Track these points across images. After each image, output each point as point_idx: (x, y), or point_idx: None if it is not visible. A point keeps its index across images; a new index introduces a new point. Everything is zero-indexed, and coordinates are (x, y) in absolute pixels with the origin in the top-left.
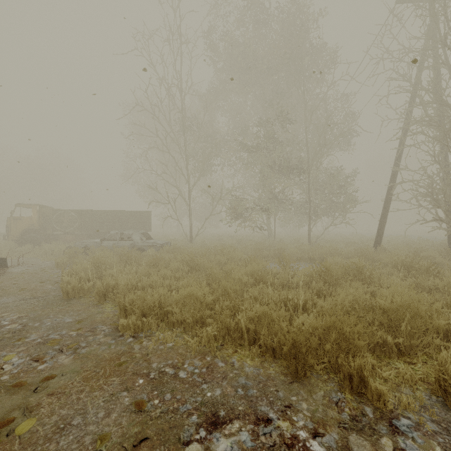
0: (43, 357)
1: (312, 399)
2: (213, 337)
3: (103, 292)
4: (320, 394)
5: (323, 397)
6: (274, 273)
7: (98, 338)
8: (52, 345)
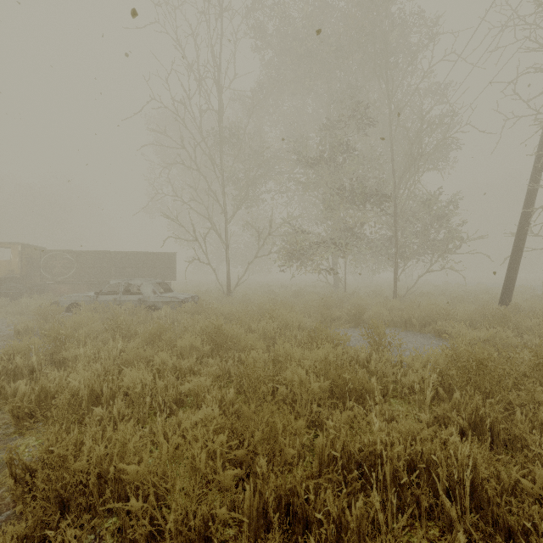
0: None
1: None
2: None
3: (27, 408)
4: None
5: None
6: (362, 359)
7: None
8: None
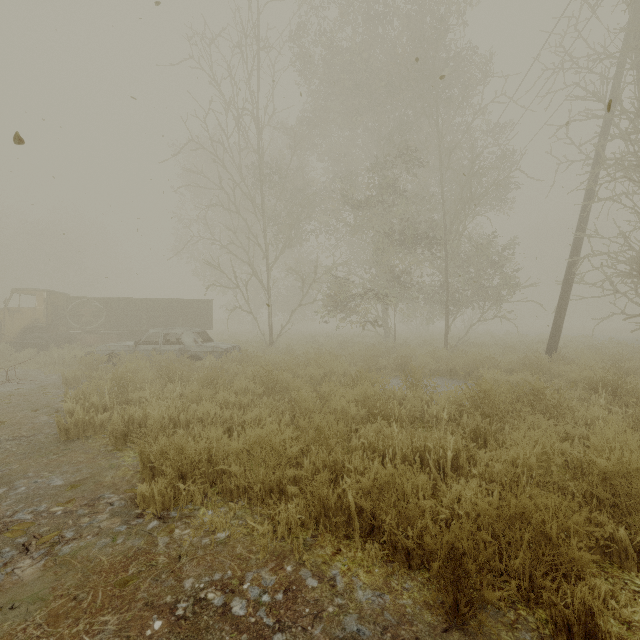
0: None
1: None
2: (298, 523)
3: (122, 431)
4: None
5: None
6: (398, 398)
7: (98, 521)
8: (13, 537)
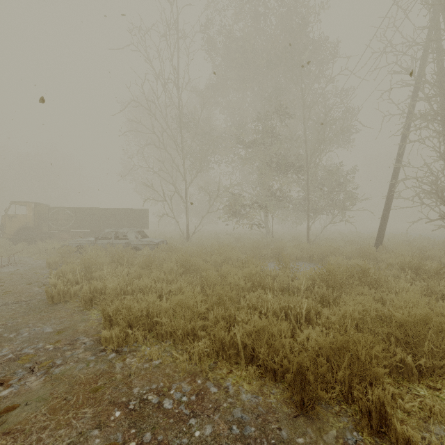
0: (9, 379)
1: (323, 442)
2: (205, 354)
3: (89, 297)
4: (332, 435)
5: (336, 438)
6: (273, 275)
7: (76, 353)
8: (23, 363)
